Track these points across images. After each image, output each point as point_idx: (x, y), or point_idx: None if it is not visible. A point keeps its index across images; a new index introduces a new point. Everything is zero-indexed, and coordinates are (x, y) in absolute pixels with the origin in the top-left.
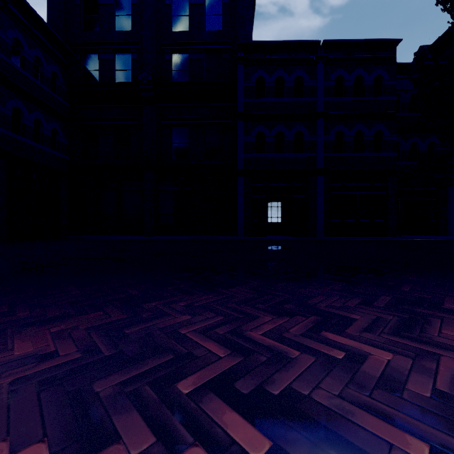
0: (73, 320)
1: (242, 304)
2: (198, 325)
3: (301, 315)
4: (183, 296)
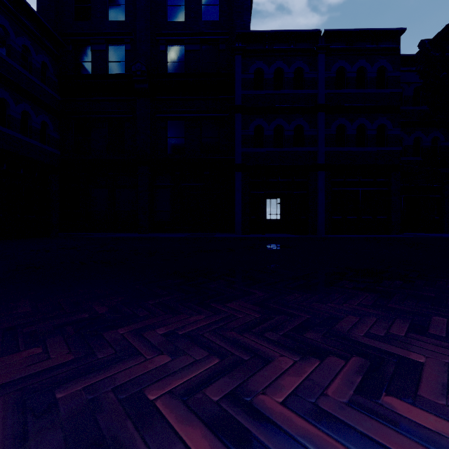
0: None
1: (245, 332)
2: (179, 379)
3: (335, 353)
4: (165, 317)
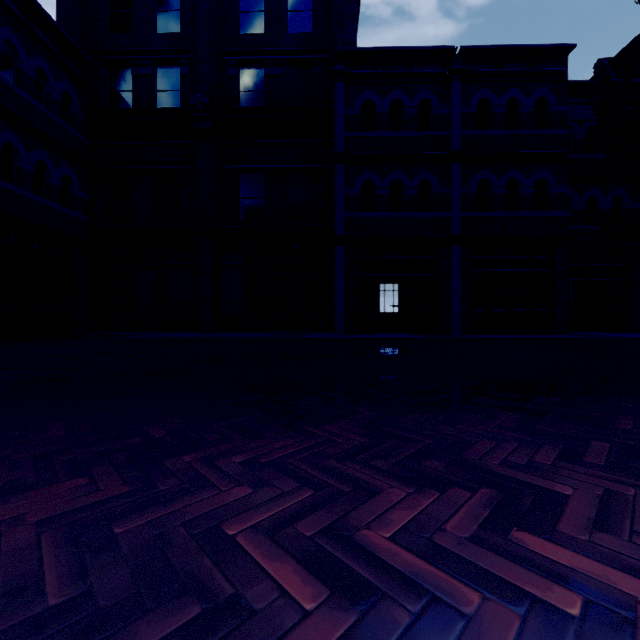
0: (22, 500)
1: (347, 459)
2: (264, 513)
3: (460, 485)
4: (242, 442)
